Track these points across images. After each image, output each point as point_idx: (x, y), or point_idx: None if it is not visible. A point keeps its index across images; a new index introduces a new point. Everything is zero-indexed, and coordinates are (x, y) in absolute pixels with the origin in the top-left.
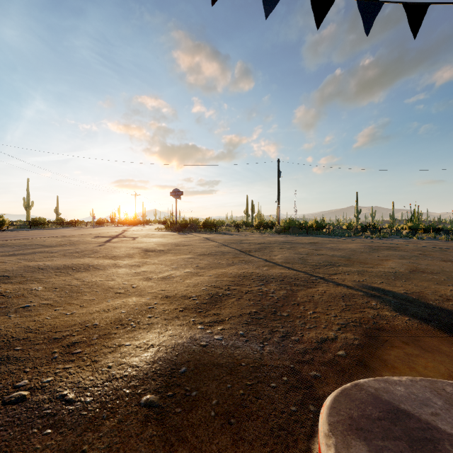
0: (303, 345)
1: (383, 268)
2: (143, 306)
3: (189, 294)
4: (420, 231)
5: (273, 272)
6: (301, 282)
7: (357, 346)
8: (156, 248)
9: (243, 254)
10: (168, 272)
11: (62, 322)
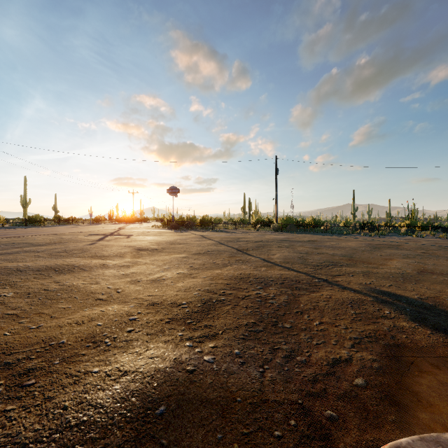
0: (311, 368)
1: (389, 269)
2: (124, 317)
3: (179, 301)
4: (417, 228)
5: (272, 273)
6: (302, 284)
7: (378, 370)
8: (150, 247)
9: (240, 253)
10: (158, 274)
11: (22, 339)
